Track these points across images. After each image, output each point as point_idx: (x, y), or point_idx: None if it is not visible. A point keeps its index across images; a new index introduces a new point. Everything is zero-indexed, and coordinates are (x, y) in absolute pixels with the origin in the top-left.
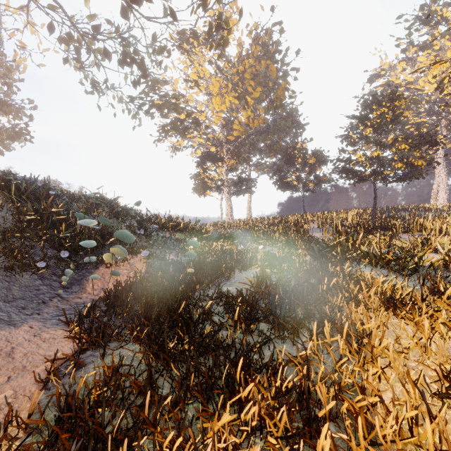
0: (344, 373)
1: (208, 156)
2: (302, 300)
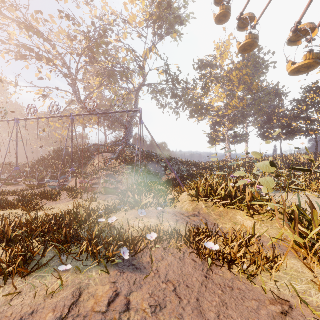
0: None
1: (216, 123)
2: None
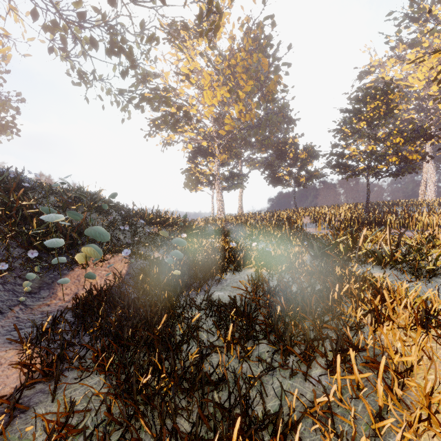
0: None
1: (199, 150)
2: (309, 312)
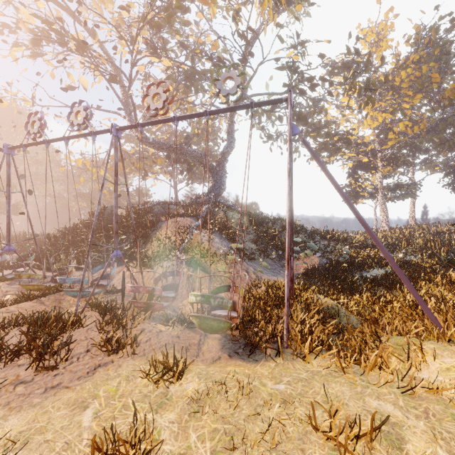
0: (400, 295)
1: (359, 166)
2: None
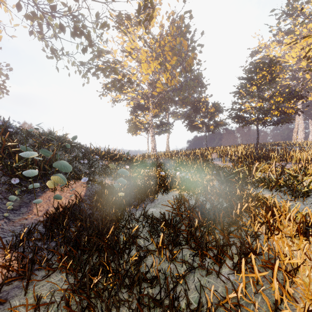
0: None
1: (138, 106)
2: (219, 224)
